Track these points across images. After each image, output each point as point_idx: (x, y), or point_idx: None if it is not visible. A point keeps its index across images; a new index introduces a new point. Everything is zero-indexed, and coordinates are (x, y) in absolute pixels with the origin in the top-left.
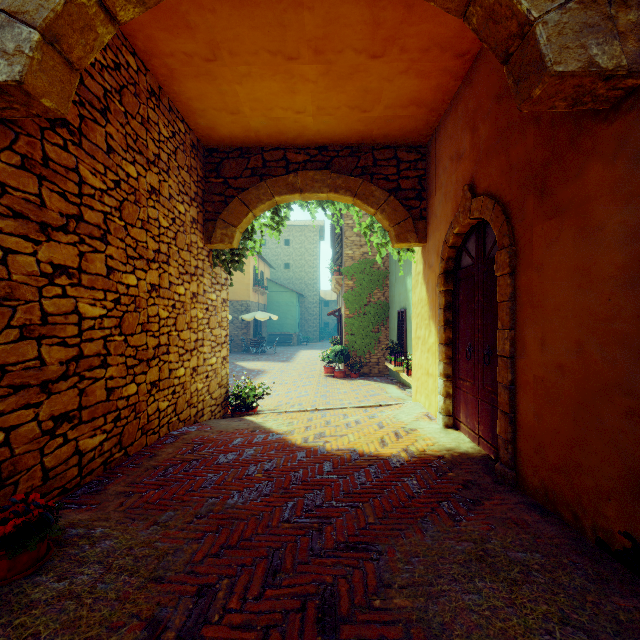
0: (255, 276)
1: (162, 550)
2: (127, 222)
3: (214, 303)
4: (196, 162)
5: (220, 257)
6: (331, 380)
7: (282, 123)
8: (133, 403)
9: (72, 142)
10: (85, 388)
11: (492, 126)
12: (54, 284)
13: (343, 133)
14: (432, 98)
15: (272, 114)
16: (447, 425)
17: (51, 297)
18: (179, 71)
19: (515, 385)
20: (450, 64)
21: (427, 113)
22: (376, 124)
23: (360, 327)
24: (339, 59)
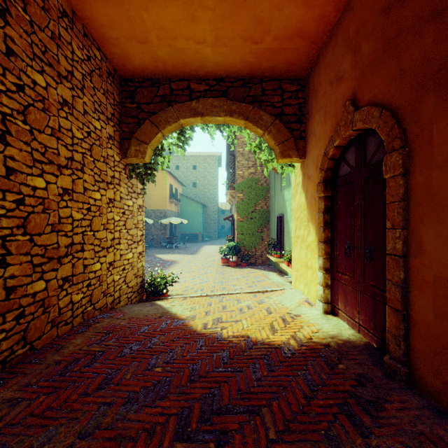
0: (171, 191)
1: None
2: (33, 127)
3: (130, 208)
4: (113, 88)
5: (135, 170)
6: (226, 268)
7: (185, 54)
8: (41, 299)
9: None
10: None
11: (378, 39)
12: None
13: (237, 65)
14: (314, 30)
15: (176, 44)
16: (326, 311)
17: None
18: None
19: (408, 283)
20: None
21: (309, 46)
22: (265, 56)
23: (248, 228)
24: None
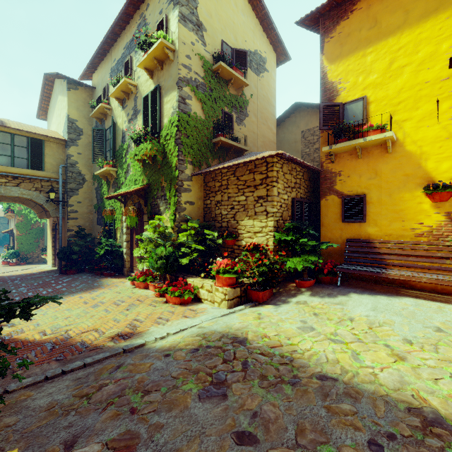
0: None
1: None
2: None
3: None
4: None
5: None
6: (8, 267)
7: None
8: None
9: None
10: None
11: None
12: None
13: None
14: None
15: None
16: (53, 266)
17: None
18: None
19: None
20: None
21: None
22: None
23: (27, 240)
24: None
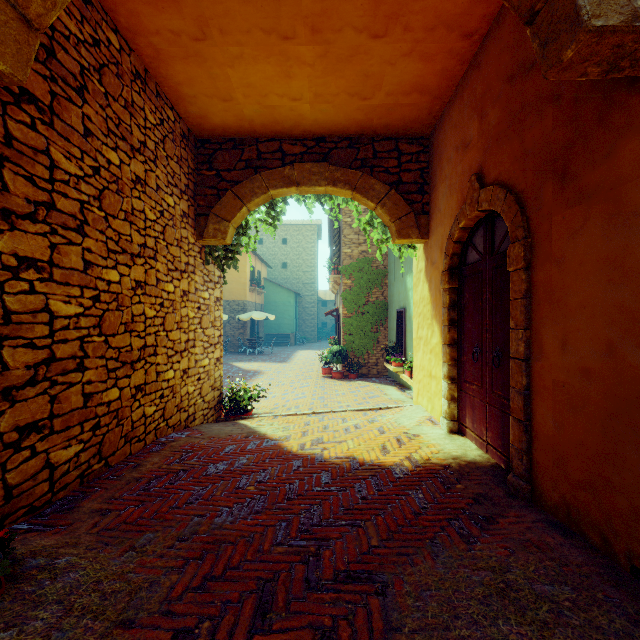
0: (252, 275)
1: (135, 583)
2: (108, 213)
3: (207, 302)
4: (187, 153)
5: (213, 254)
6: (329, 381)
7: (277, 111)
8: (115, 409)
9: (42, 121)
10: (57, 394)
11: (503, 110)
12: (19, 278)
13: (342, 123)
14: (436, 84)
15: (267, 101)
16: (452, 430)
17: (15, 293)
18: (166, 52)
19: (530, 390)
20: (456, 45)
21: (430, 101)
22: (376, 113)
23: (358, 327)
24: (338, 39)
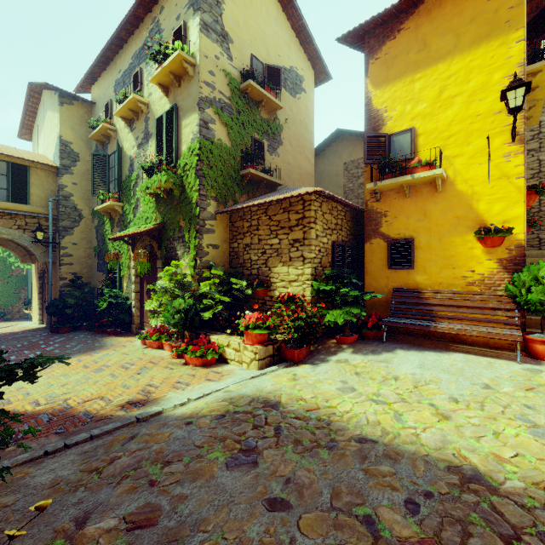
0: None
1: None
2: None
3: None
4: None
5: None
6: None
7: None
8: None
9: None
10: None
11: None
12: None
13: None
14: None
15: None
16: (41, 324)
17: None
18: None
19: None
20: None
21: None
22: None
23: (4, 291)
24: None
